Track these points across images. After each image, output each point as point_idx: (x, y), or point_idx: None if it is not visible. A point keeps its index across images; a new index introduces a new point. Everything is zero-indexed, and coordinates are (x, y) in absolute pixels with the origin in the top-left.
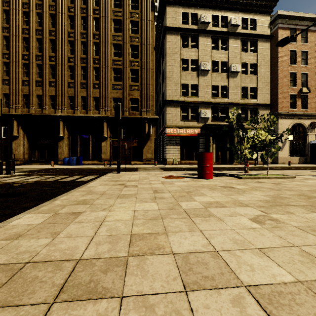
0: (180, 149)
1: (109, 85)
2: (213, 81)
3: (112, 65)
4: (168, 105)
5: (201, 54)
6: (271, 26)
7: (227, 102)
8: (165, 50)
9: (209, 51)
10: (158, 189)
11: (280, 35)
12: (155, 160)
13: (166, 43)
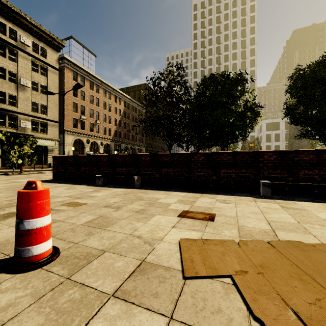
0: None
1: None
2: None
3: None
4: None
5: None
6: (60, 61)
7: (16, 111)
8: None
9: None
10: None
11: (66, 72)
12: None
13: None
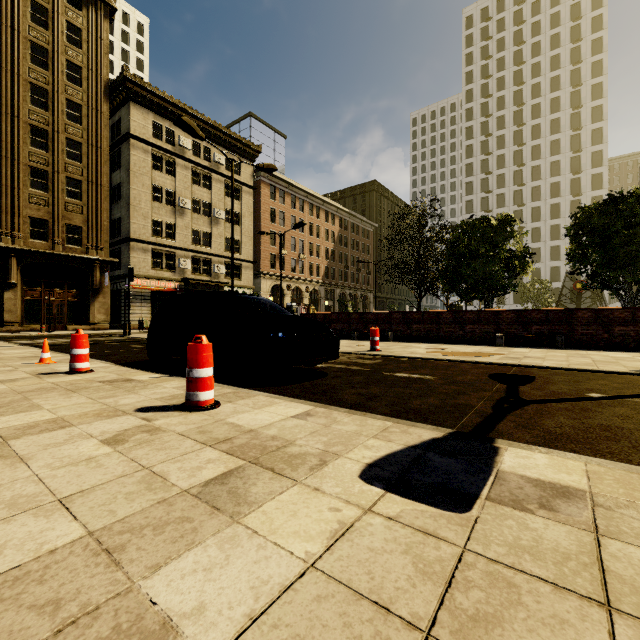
0: (151, 308)
1: (22, 194)
2: (194, 223)
3: (28, 161)
4: (133, 245)
5: (179, 185)
6: (254, 174)
7: (211, 253)
8: (125, 161)
9: (190, 184)
10: None
11: (263, 189)
12: None
13: (130, 156)
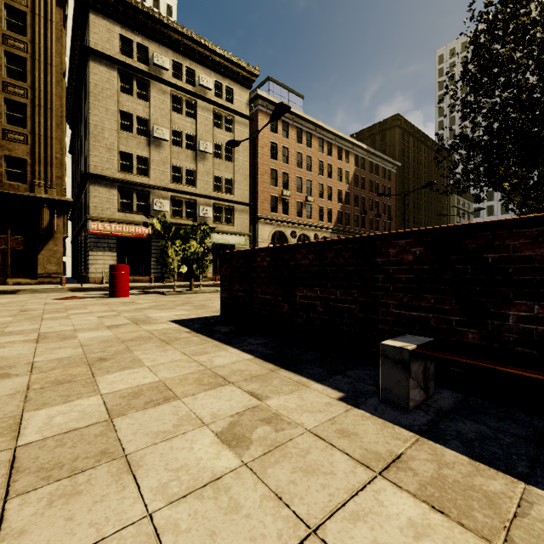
0: (117, 257)
1: None
2: (173, 158)
3: None
4: (94, 182)
5: (154, 112)
6: (252, 104)
7: (194, 193)
8: (88, 84)
9: (168, 111)
10: (31, 309)
11: (261, 120)
12: (74, 277)
13: (90, 75)
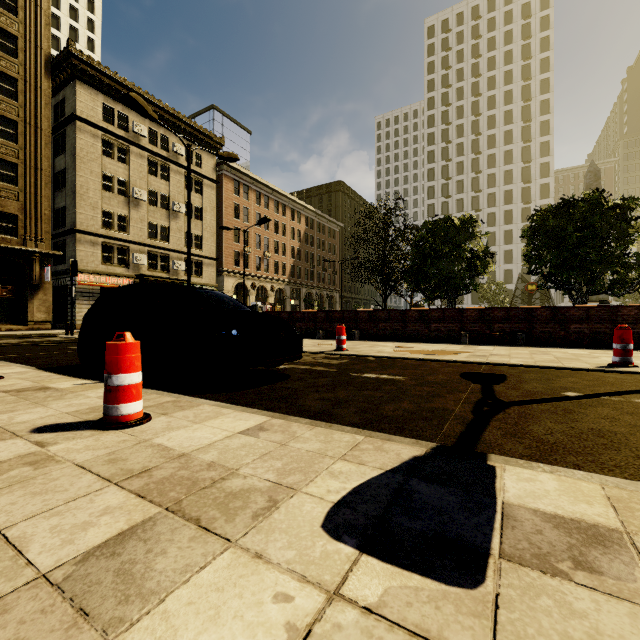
0: None
1: None
2: (150, 216)
3: None
4: (80, 237)
5: (133, 174)
6: (217, 167)
7: (169, 248)
8: (70, 145)
9: (145, 174)
10: None
11: (226, 184)
12: None
13: (76, 140)
